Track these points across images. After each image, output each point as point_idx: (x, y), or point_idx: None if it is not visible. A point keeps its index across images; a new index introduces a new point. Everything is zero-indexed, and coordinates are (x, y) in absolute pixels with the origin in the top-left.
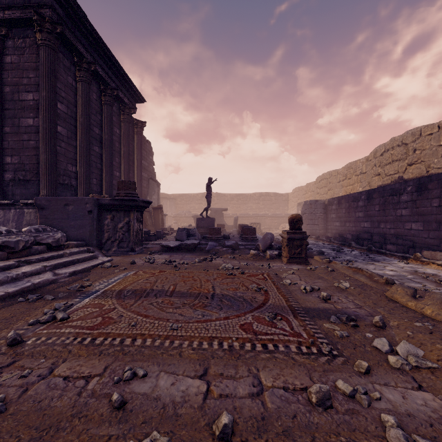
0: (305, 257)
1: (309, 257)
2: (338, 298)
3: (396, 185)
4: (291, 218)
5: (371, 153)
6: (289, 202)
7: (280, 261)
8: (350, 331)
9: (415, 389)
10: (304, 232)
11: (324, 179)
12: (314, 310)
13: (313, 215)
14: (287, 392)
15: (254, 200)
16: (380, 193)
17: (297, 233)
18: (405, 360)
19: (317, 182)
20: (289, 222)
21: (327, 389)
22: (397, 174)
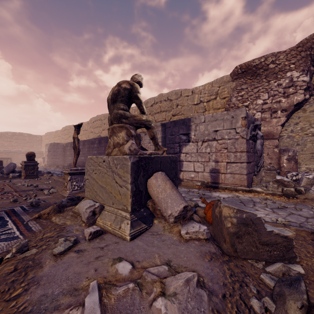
0: (37, 174)
1: (42, 175)
2: (42, 186)
3: (93, 139)
4: (28, 154)
5: (90, 120)
6: (43, 142)
7: (19, 178)
8: (38, 192)
9: (47, 196)
10: (36, 161)
11: (66, 130)
12: (28, 190)
13: (56, 152)
14: (3, 203)
15: (6, 138)
16: (88, 142)
17: (31, 162)
18: (49, 192)
19: (62, 131)
20: (26, 156)
21: (17, 198)
22: (99, 133)
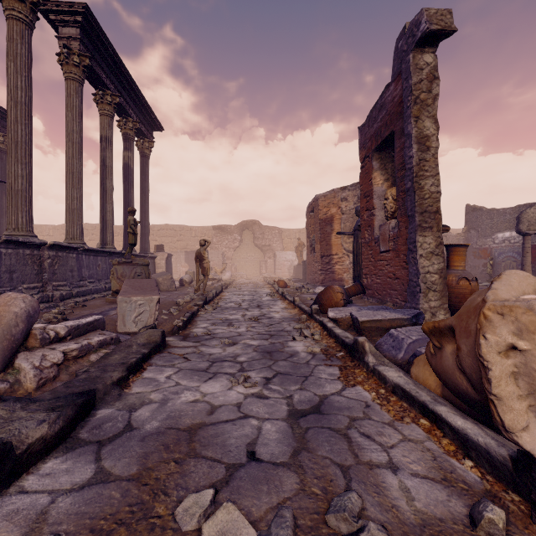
0: None
1: None
2: None
3: None
4: None
5: (60, 226)
6: None
7: None
8: None
9: None
10: None
11: None
12: None
13: None
14: None
15: None
16: None
17: None
18: None
19: None
20: None
21: None
22: None
